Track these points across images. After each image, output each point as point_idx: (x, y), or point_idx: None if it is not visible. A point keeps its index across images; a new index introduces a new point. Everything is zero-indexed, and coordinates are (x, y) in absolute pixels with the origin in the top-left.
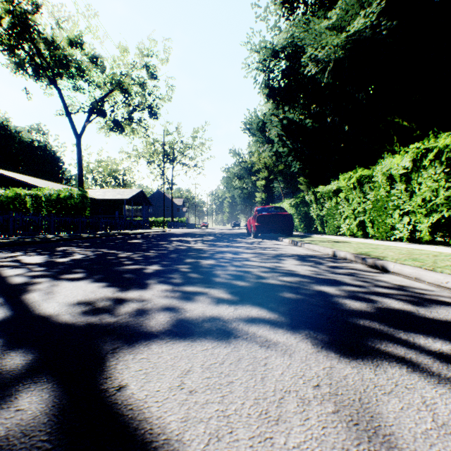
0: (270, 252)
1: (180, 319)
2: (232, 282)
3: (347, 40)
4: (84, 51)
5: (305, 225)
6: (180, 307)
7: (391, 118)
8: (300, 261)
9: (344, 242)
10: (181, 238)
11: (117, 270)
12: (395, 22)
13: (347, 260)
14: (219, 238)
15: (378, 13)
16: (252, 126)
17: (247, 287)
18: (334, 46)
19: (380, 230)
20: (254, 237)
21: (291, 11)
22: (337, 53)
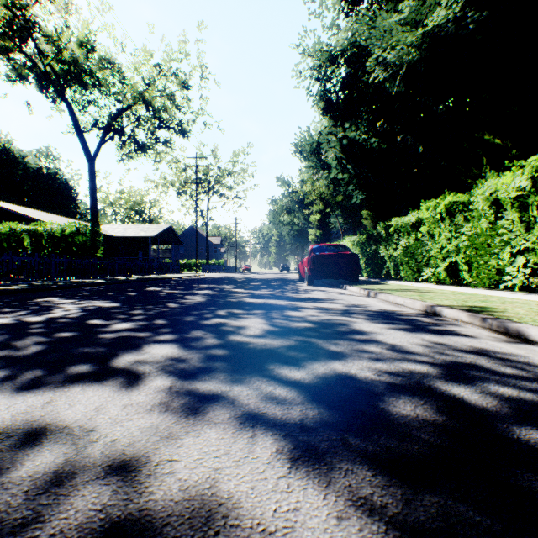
0: (335, 307)
1: (148, 516)
2: (283, 369)
3: (423, 38)
4: (98, 55)
5: (373, 269)
6: (164, 455)
7: (479, 135)
8: (384, 322)
9: (434, 292)
10: (214, 285)
11: (95, 341)
12: (485, 13)
13: (454, 320)
14: (264, 285)
15: (463, 3)
16: (305, 148)
17: (312, 384)
18: (407, 46)
19: (481, 274)
20: (309, 283)
21: (352, 5)
22: (411, 55)
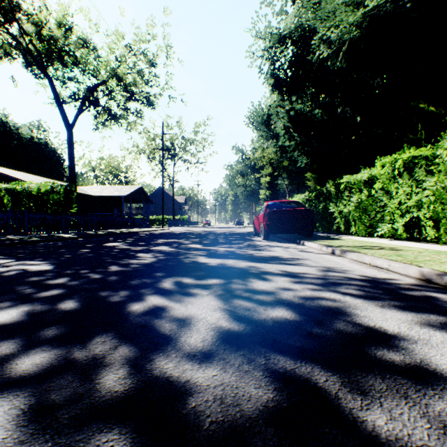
0: (306, 271)
1: None
2: None
3: (364, 17)
4: (76, 35)
5: (323, 224)
6: None
7: (414, 103)
8: (397, 305)
9: (407, 250)
10: (174, 240)
11: None
12: None
13: None
14: (221, 240)
15: None
16: (256, 119)
17: None
18: (349, 25)
19: None
20: (265, 238)
21: None
22: (353, 32)
